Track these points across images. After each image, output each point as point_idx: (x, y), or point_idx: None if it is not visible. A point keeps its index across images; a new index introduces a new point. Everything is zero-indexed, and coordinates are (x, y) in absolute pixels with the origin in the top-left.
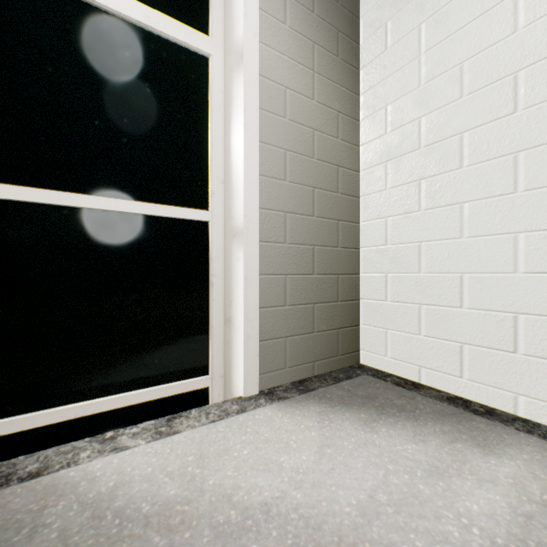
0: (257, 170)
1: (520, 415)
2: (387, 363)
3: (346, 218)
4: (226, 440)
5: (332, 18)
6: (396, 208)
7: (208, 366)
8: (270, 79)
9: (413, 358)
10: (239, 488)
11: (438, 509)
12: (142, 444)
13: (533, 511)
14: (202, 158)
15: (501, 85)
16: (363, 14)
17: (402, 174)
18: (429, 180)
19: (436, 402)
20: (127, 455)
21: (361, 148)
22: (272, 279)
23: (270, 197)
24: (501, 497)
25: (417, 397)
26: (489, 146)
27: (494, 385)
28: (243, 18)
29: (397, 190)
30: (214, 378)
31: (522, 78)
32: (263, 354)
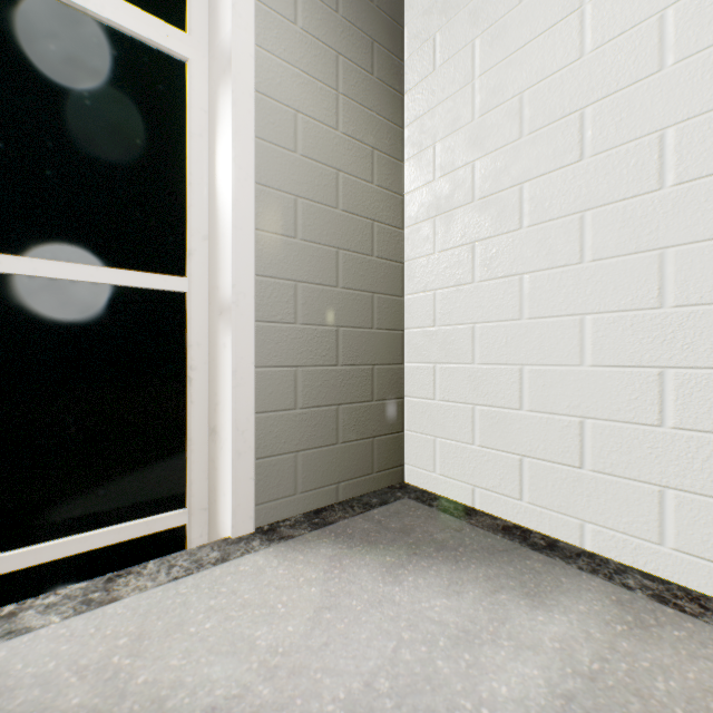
0: (252, 223)
1: (587, 548)
2: (436, 482)
3: (385, 290)
4: (186, 608)
5: (364, 22)
6: (446, 279)
7: (184, 495)
8: (273, 99)
9: (466, 475)
10: (182, 686)
11: (455, 697)
12: (55, 622)
13: (576, 689)
14: (176, 203)
15: (566, 124)
16: (408, 22)
17: (453, 234)
18: (484, 243)
19: (487, 535)
20: (25, 642)
21: (405, 197)
22: (276, 372)
23: (273, 259)
24: (540, 672)
25: (465, 528)
26: (552, 202)
27: (558, 510)
28: (231, 10)
29: (448, 254)
30: (193, 512)
31: (589, 116)
32: (263, 476)
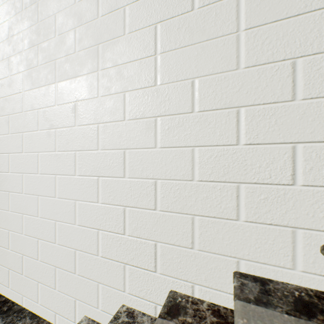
0: None
1: (24, 306)
2: None
3: None
4: None
5: None
6: None
7: None
8: None
9: None
10: None
11: None
12: None
13: None
14: None
15: (19, 135)
16: None
17: None
18: None
19: None
20: None
21: None
22: None
23: None
24: None
25: None
26: (16, 165)
27: (18, 291)
28: None
29: None
30: None
31: (24, 136)
32: None
